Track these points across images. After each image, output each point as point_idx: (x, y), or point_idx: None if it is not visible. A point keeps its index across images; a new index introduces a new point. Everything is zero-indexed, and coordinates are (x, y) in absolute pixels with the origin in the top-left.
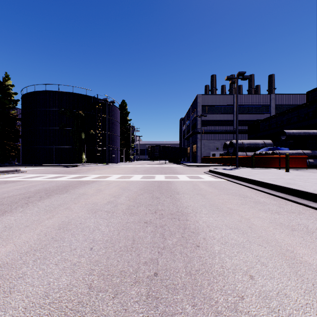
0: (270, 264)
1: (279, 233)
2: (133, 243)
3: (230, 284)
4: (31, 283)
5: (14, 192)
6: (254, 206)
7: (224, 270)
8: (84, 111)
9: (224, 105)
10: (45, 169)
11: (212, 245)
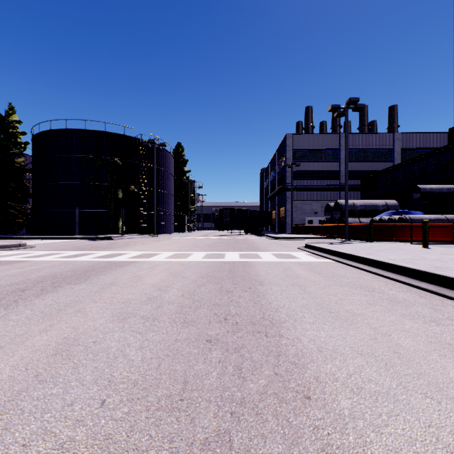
0: None
1: (453, 366)
2: (185, 389)
3: None
4: None
5: (3, 280)
6: (390, 307)
7: None
8: (122, 158)
9: (326, 149)
10: (63, 242)
11: (334, 395)
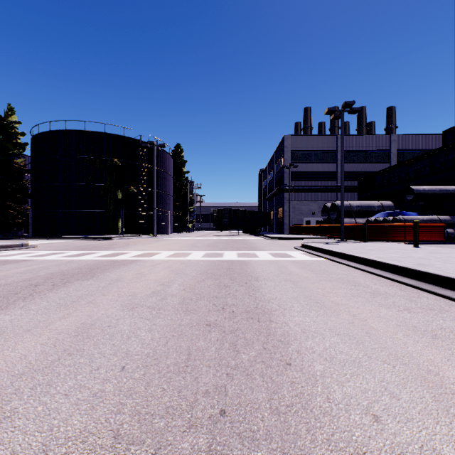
0: (404, 396)
1: (413, 342)
2: (189, 359)
3: (343, 430)
4: (23, 428)
5: (15, 277)
6: (371, 299)
7: (332, 406)
8: (122, 159)
9: (323, 150)
10: (64, 242)
11: (310, 362)
